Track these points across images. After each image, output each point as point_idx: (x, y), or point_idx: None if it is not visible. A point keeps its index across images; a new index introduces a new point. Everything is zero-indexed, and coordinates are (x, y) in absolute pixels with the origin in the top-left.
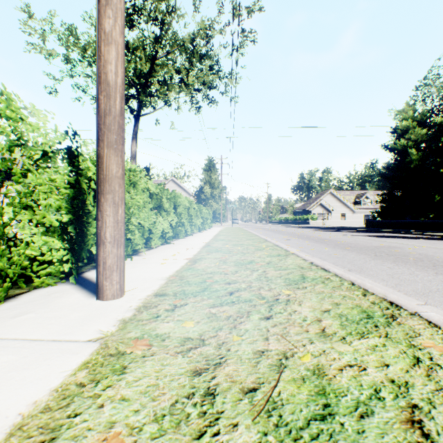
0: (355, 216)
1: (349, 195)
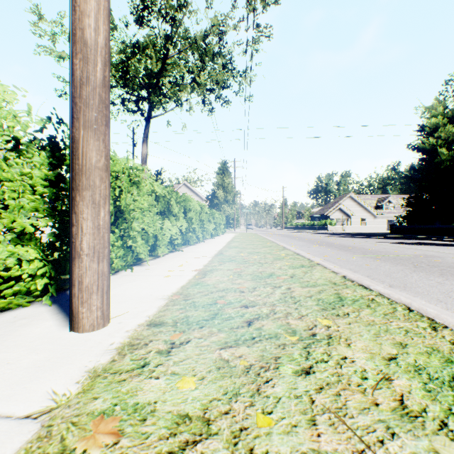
0: (376, 221)
1: (370, 199)
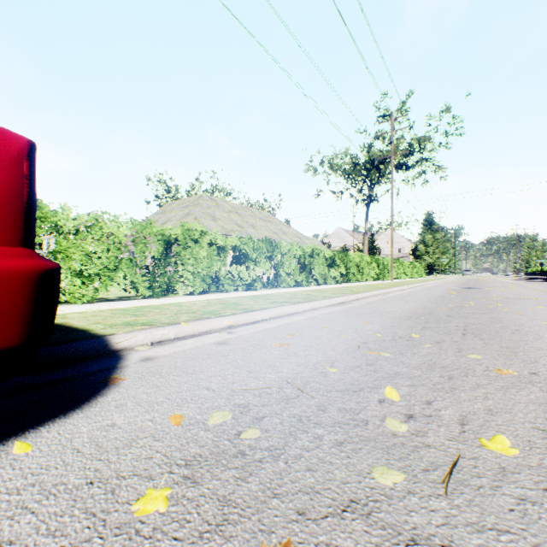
0: None
1: None
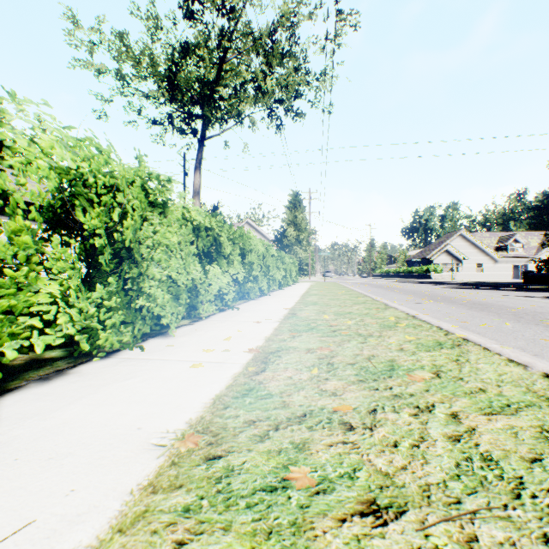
0: (498, 267)
1: (489, 238)
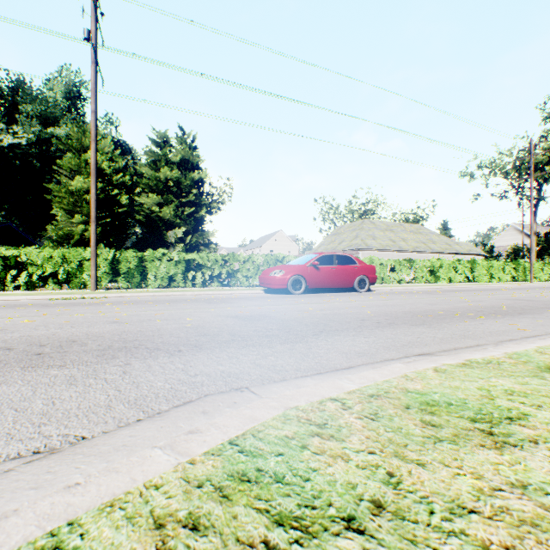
0: None
1: None
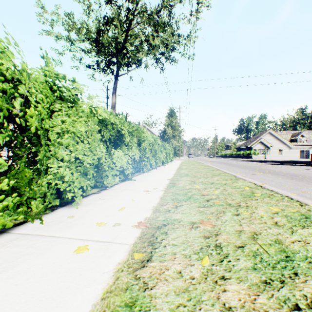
0: (291, 151)
1: (286, 134)
